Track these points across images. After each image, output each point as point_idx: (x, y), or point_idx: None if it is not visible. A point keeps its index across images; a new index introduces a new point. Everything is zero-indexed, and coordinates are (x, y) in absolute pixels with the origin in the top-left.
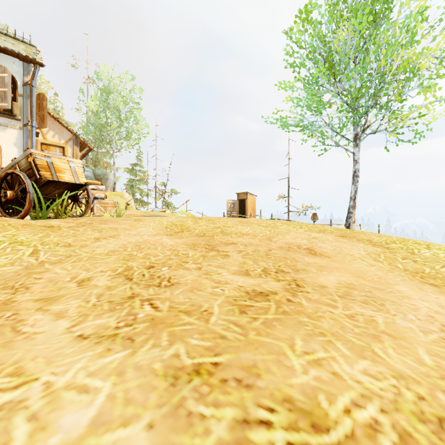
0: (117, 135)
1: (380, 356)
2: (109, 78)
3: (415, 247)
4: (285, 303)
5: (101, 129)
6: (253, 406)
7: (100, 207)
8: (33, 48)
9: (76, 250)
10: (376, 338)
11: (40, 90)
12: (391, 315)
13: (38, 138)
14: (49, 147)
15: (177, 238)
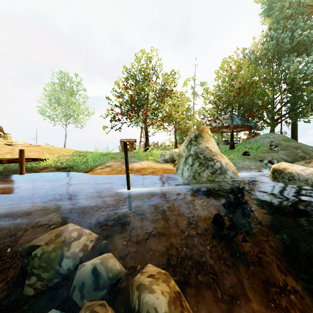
0: None
1: None
2: None
3: None
4: None
5: None
6: None
7: None
8: None
9: None
10: None
11: None
12: None
13: None
14: None
15: None
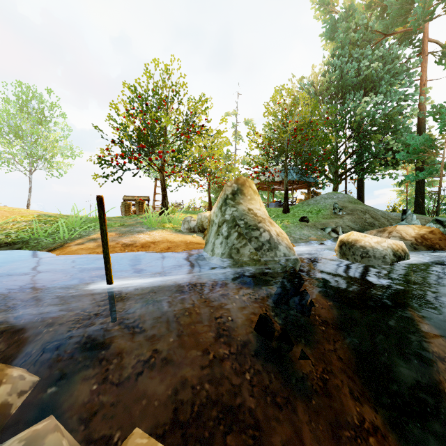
0: None
1: None
2: None
3: None
4: None
5: None
6: None
7: None
8: None
9: None
10: None
11: None
12: None
13: None
14: None
15: None
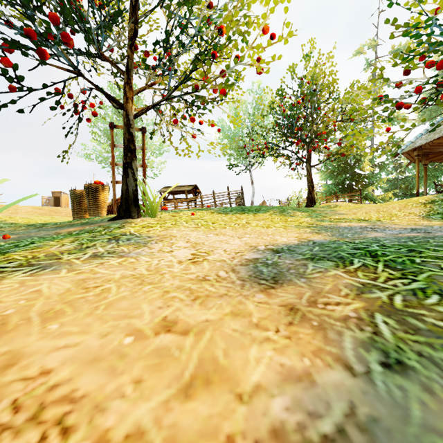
0: None
1: None
2: None
3: None
4: None
5: None
6: (69, 217)
7: None
8: None
9: (16, 211)
10: None
11: None
12: None
13: None
14: None
15: (42, 210)
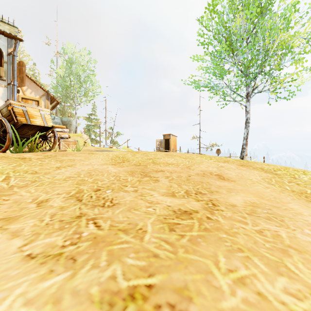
0: (78, 93)
1: (294, 272)
2: (72, 52)
3: (295, 173)
4: (205, 220)
5: (67, 89)
6: None
7: (64, 144)
8: (16, 28)
9: (40, 176)
10: (285, 253)
11: (23, 61)
12: (291, 230)
13: (19, 94)
14: (28, 100)
15: (119, 166)
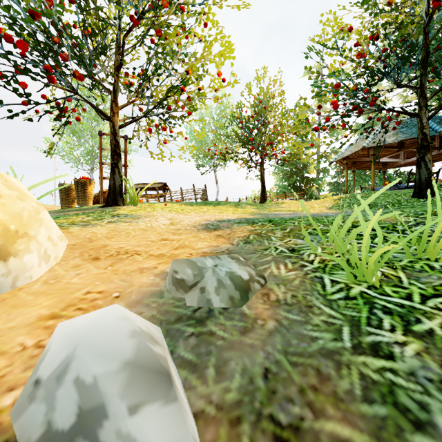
0: None
1: None
2: None
3: None
4: None
5: None
6: None
7: None
8: None
9: None
10: None
11: None
12: None
13: None
14: None
15: None
